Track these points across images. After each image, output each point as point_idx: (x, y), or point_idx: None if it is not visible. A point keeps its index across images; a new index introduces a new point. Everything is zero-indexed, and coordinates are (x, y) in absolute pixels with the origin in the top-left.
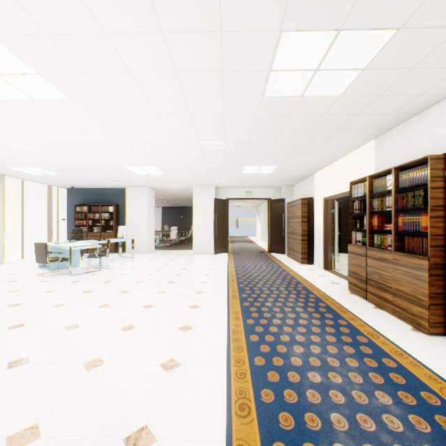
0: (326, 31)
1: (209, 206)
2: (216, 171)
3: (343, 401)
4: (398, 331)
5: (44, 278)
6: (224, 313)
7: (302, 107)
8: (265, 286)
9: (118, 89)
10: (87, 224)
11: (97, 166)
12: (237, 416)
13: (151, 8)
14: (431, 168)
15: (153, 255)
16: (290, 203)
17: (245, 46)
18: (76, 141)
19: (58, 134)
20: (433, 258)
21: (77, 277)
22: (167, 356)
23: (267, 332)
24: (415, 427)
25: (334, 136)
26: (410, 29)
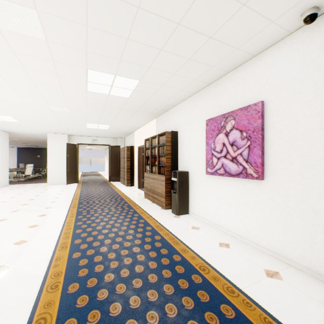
0: (110, 74)
1: (62, 149)
2: (66, 124)
3: (113, 235)
4: (155, 210)
5: None
6: (64, 216)
7: (112, 99)
8: (98, 200)
9: None
10: None
11: None
12: (59, 250)
13: (6, 42)
14: (166, 137)
15: (7, 188)
16: (122, 149)
17: (69, 69)
18: None
19: None
20: (167, 176)
21: None
22: (18, 239)
23: (89, 220)
24: (137, 236)
25: (135, 114)
26: (144, 82)
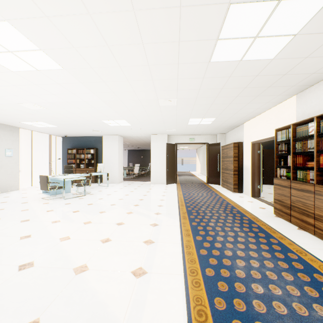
0: (268, 1)
1: (162, 149)
2: (168, 122)
3: (285, 312)
4: (322, 250)
5: (46, 201)
6: (178, 231)
7: (240, 70)
8: (208, 210)
9: (99, 60)
10: (75, 162)
11: (82, 120)
12: (196, 321)
13: None
14: None
15: (122, 185)
16: (224, 146)
17: (199, 18)
18: (68, 101)
19: (55, 96)
20: None
21: (69, 200)
22: (136, 265)
23: (213, 247)
24: None
25: (263, 93)
26: None
